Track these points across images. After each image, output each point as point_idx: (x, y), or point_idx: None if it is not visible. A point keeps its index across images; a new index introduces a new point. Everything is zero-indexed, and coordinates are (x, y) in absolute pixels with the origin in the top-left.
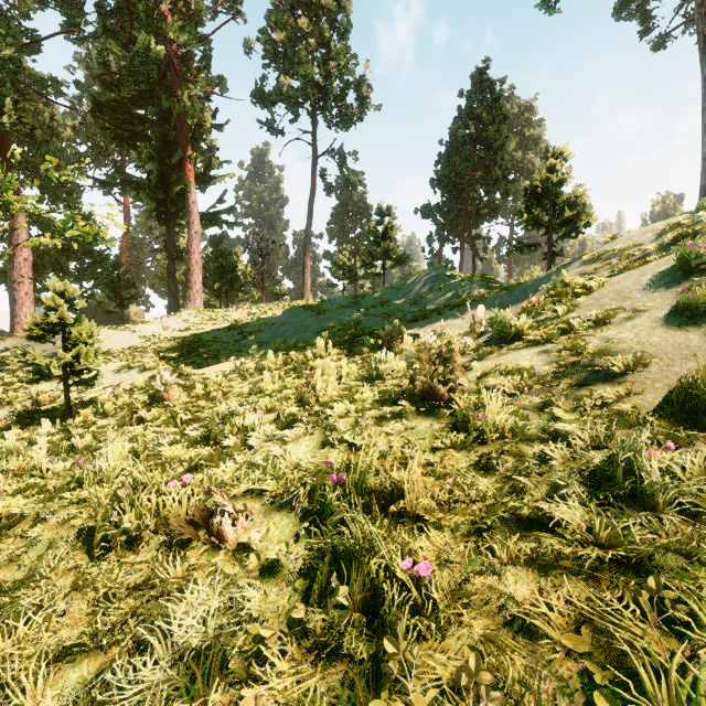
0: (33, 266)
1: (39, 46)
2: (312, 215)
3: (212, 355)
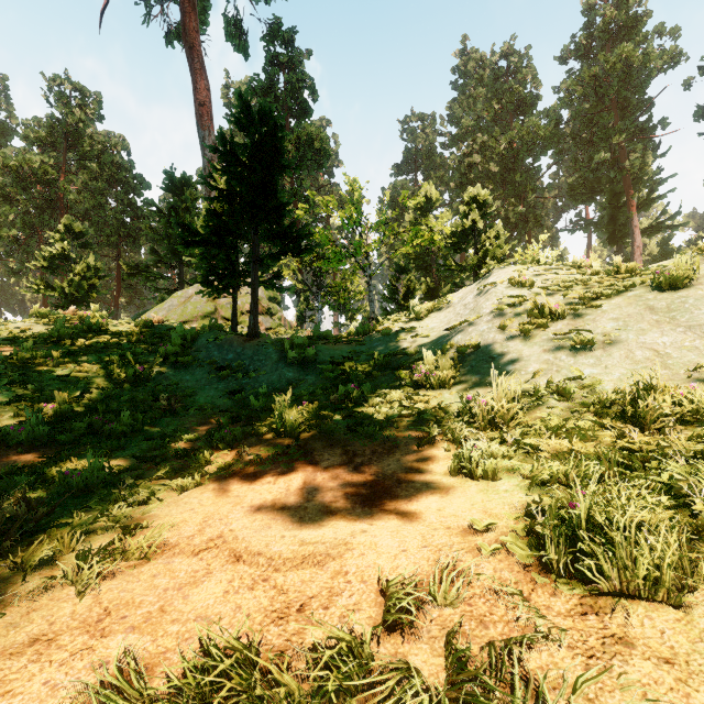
0: None
1: (540, 171)
2: None
3: None
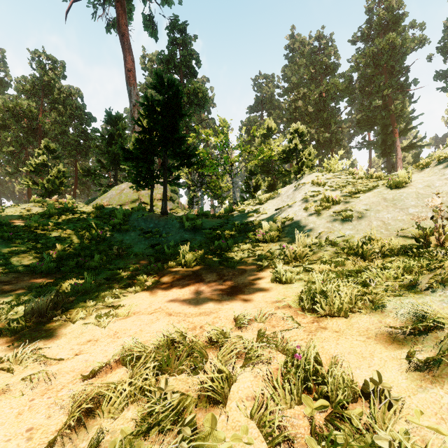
0: None
1: (339, 111)
2: None
3: None
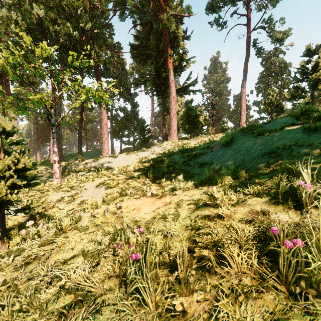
0: (120, 128)
1: (113, 31)
2: (246, 73)
3: (160, 175)
